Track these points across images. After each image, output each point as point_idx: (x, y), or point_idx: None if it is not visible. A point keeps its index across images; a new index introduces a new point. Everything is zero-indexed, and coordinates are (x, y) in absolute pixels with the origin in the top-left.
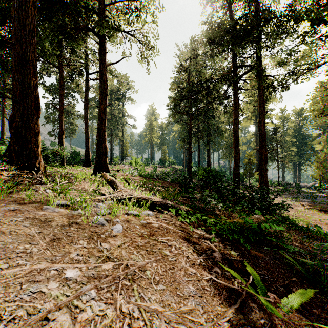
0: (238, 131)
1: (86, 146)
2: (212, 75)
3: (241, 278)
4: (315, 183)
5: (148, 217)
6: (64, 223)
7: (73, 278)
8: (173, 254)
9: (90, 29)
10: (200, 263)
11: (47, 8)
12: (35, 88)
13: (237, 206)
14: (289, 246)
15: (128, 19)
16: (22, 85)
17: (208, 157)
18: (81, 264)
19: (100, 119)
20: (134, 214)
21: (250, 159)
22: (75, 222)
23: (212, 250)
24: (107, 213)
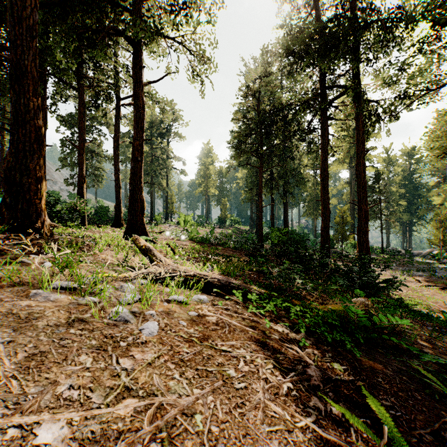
0: (328, 178)
1: (117, 199)
2: (291, 99)
3: (364, 426)
4: (433, 249)
5: (201, 305)
6: (60, 321)
7: (49, 446)
8: (242, 375)
9: (120, 32)
10: (288, 391)
11: (60, 4)
12: (37, 112)
13: (330, 285)
14: (429, 357)
15: (174, 19)
16: (16, 108)
17: (285, 213)
18: (73, 407)
19: (134, 160)
20: (178, 301)
21: (343, 217)
22: (79, 319)
23: (304, 362)
24: (137, 301)
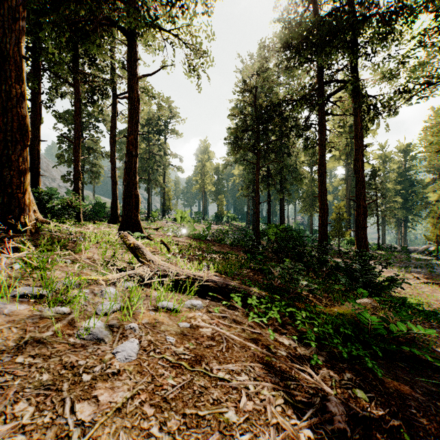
0: (325, 173)
1: (113, 195)
2: (288, 94)
3: None
4: (430, 246)
5: (195, 313)
6: (7, 345)
7: None
8: (245, 418)
9: (114, 22)
10: None
11: None
12: (20, 100)
13: (333, 284)
14: None
15: (170, 11)
16: None
17: (282, 210)
18: None
19: (128, 154)
20: (168, 308)
21: (339, 213)
22: (35, 340)
23: (321, 391)
24: (117, 310)
